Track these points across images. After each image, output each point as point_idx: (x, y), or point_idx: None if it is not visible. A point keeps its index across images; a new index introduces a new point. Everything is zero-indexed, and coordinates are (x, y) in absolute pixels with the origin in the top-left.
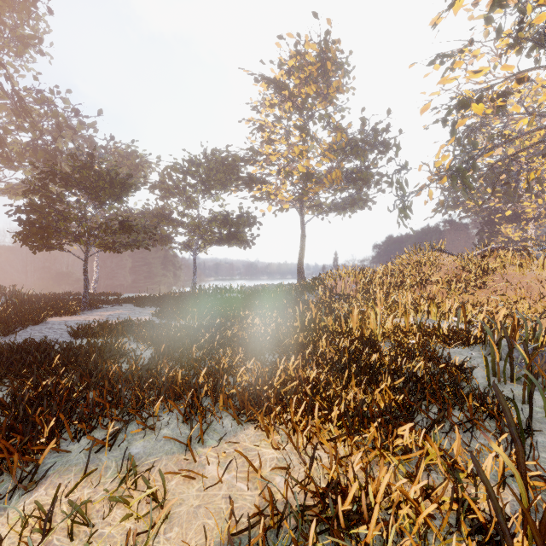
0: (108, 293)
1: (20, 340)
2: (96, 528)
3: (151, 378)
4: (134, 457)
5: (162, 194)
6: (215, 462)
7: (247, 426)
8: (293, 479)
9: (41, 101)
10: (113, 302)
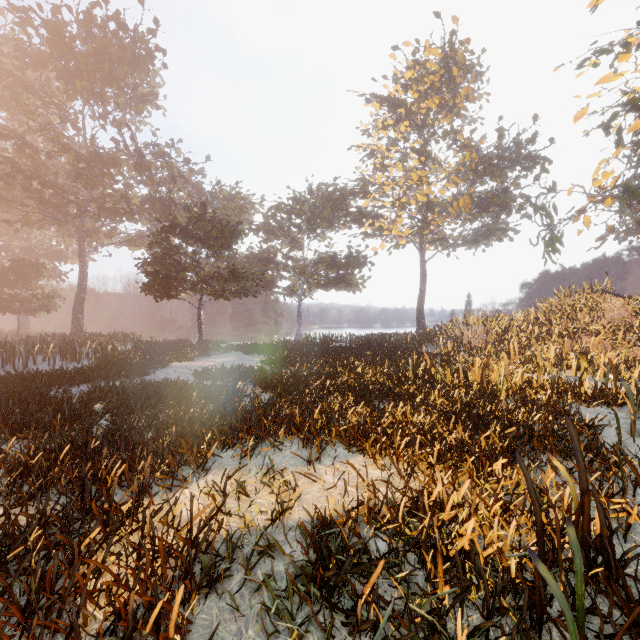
0: (216, 341)
1: (155, 380)
2: (252, 499)
3: (272, 413)
4: (268, 465)
5: (266, 236)
6: (331, 474)
7: (357, 455)
8: (393, 486)
9: (158, 156)
10: (222, 349)
